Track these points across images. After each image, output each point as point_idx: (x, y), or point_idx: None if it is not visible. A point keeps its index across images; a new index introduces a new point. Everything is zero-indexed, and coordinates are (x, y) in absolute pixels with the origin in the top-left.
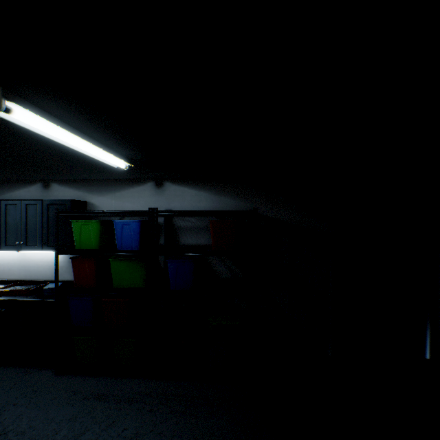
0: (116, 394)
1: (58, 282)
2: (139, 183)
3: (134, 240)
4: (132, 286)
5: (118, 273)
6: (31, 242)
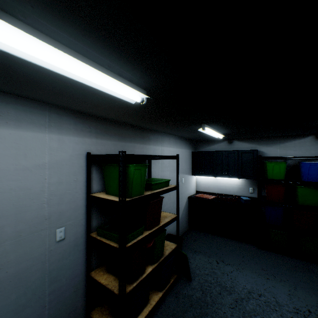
0: None
1: (259, 196)
2: (300, 137)
3: None
4: (313, 205)
5: (303, 196)
6: (230, 173)
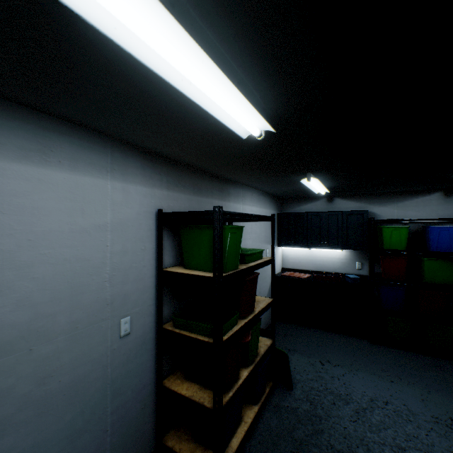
0: (452, 369)
1: (373, 273)
2: (424, 193)
3: (452, 244)
4: (443, 283)
5: (431, 271)
6: (331, 242)
